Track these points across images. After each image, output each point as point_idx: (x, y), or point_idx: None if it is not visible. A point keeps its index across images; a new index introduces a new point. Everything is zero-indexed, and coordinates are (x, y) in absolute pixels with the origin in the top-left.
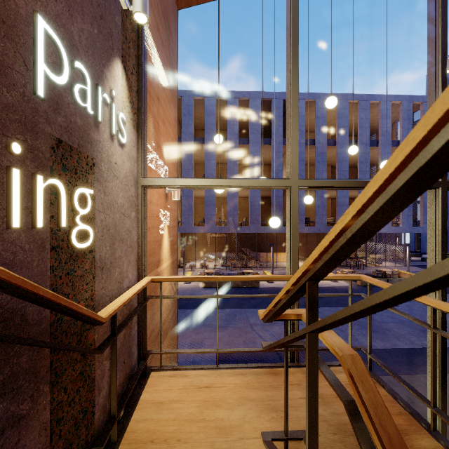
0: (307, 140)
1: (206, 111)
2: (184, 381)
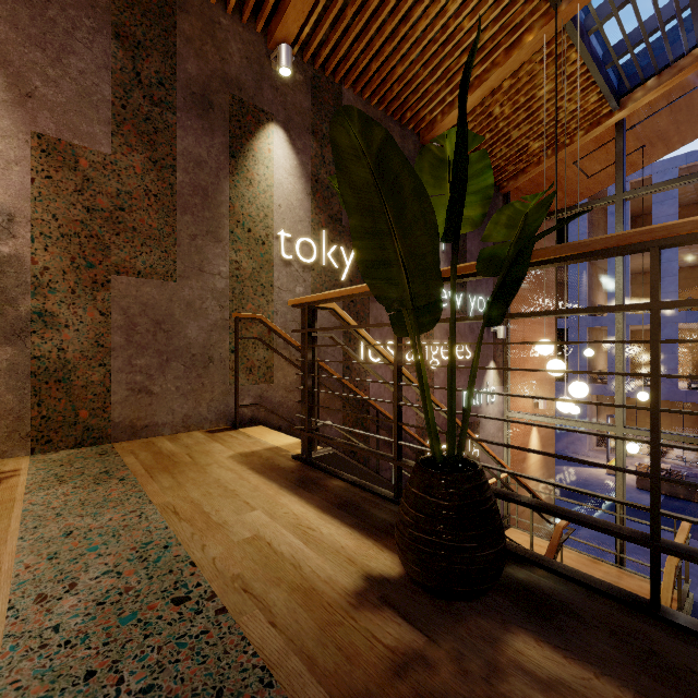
0: None
1: (656, 197)
2: (528, 538)
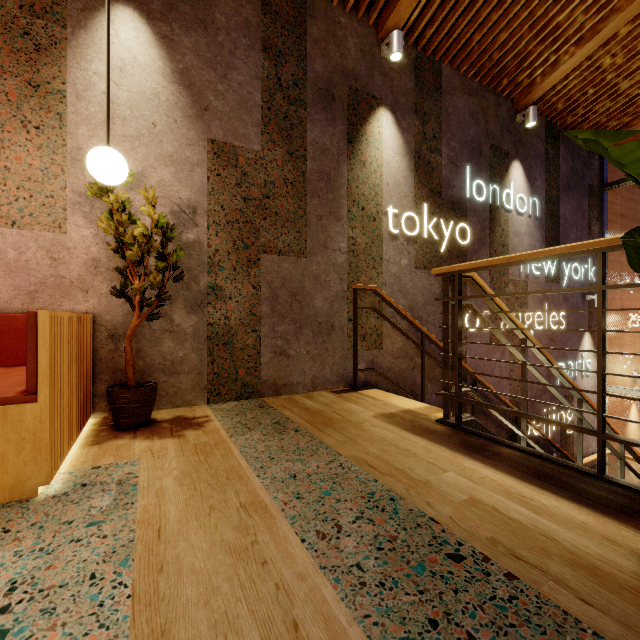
0: None
1: None
2: None
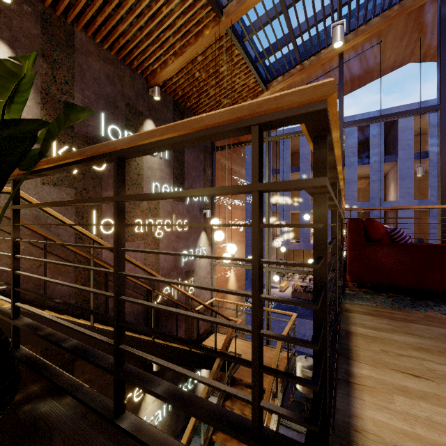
0: (418, 153)
1: (301, 144)
2: (223, 337)
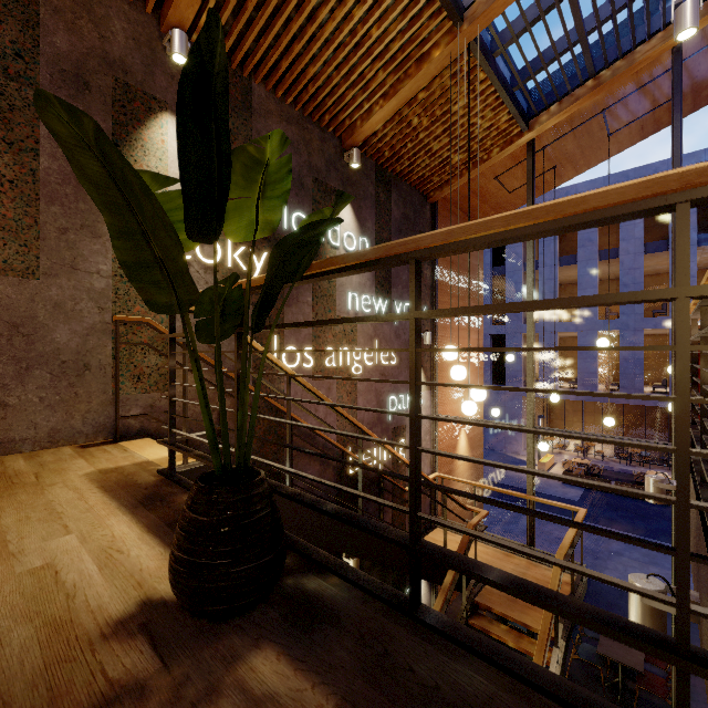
0: None
1: None
2: (452, 537)
